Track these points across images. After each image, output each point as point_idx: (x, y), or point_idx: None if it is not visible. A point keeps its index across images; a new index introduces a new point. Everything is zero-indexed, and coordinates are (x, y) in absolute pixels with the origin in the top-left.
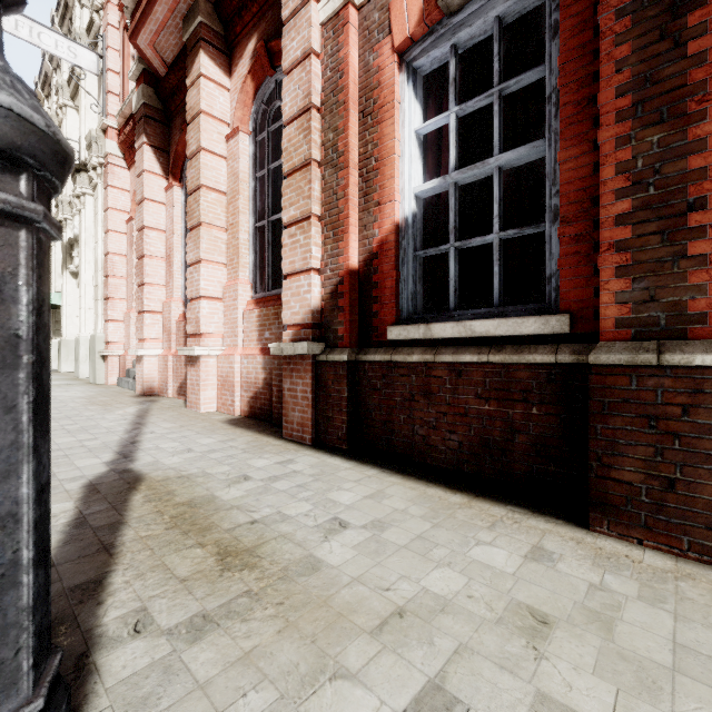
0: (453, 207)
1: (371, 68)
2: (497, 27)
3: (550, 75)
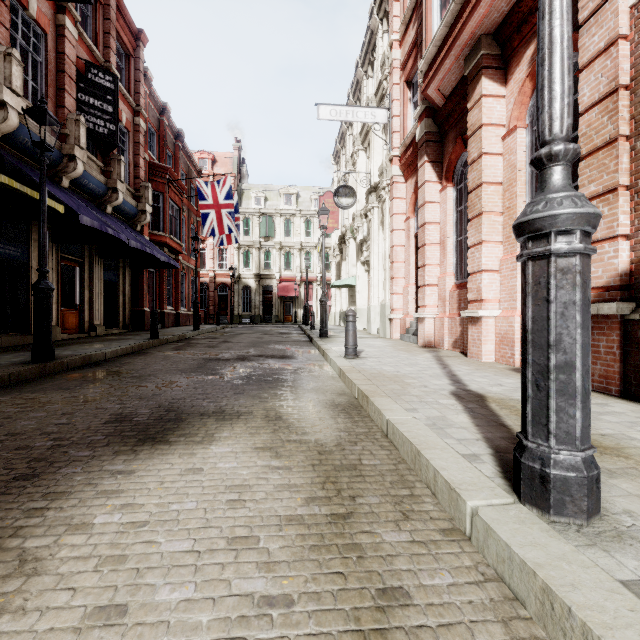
0: None
1: None
2: None
3: None
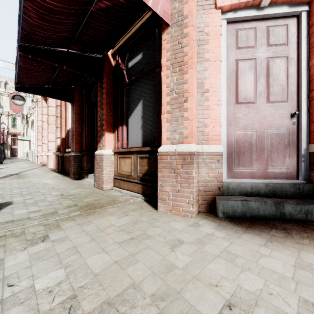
0: None
1: None
2: None
3: None
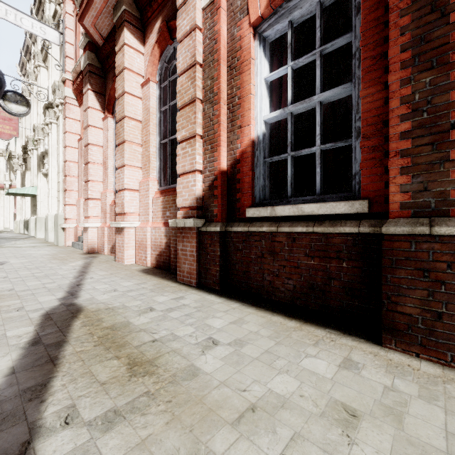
0: (289, 129)
1: (235, 37)
2: (319, 8)
3: (354, 39)
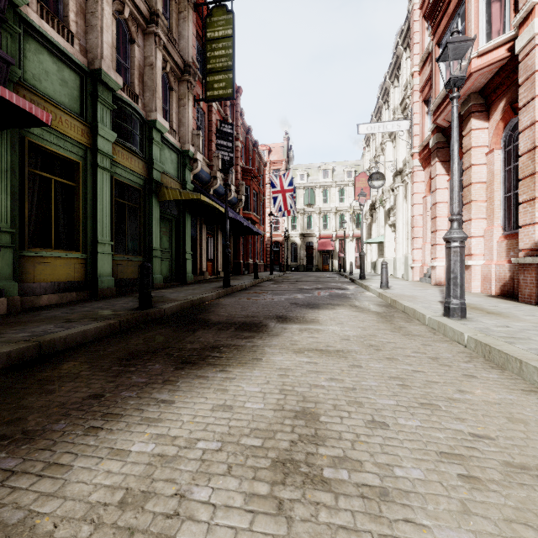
0: None
1: None
2: None
3: None
